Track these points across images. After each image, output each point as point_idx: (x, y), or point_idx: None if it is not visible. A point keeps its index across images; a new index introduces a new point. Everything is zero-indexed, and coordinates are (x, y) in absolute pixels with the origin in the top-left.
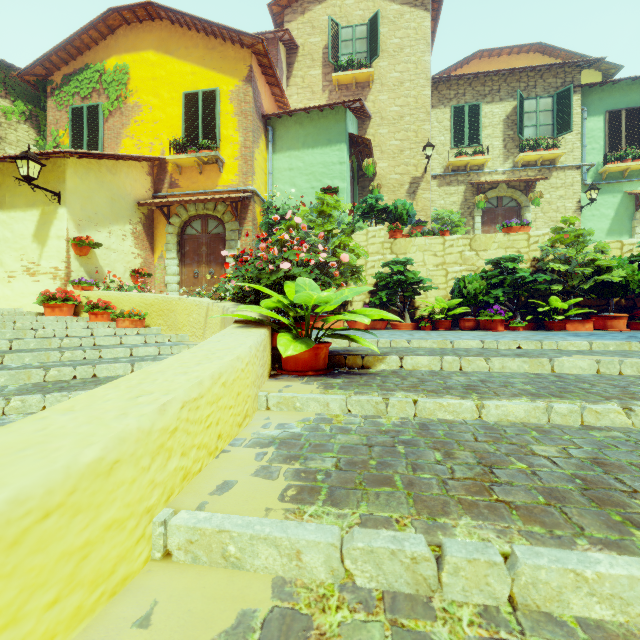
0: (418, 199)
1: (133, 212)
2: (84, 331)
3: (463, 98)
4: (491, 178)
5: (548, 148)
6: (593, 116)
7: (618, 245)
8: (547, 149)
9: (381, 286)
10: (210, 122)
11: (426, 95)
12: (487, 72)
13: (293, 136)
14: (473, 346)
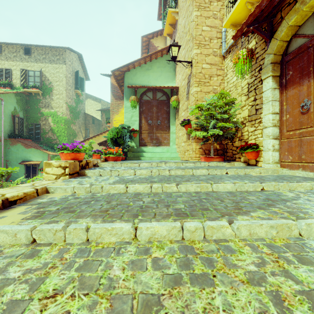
0: (189, 97)
1: None
2: None
3: None
4: None
5: None
6: None
7: None
8: None
9: None
10: None
11: None
12: None
13: None
14: None
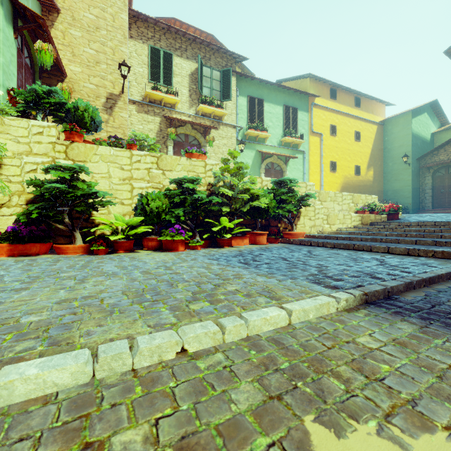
0: (115, 116)
1: None
2: None
3: (159, 43)
4: (180, 117)
5: (218, 107)
6: (242, 96)
7: (260, 180)
8: (217, 107)
9: (40, 196)
10: None
11: (124, 19)
12: (177, 29)
13: None
14: (61, 383)
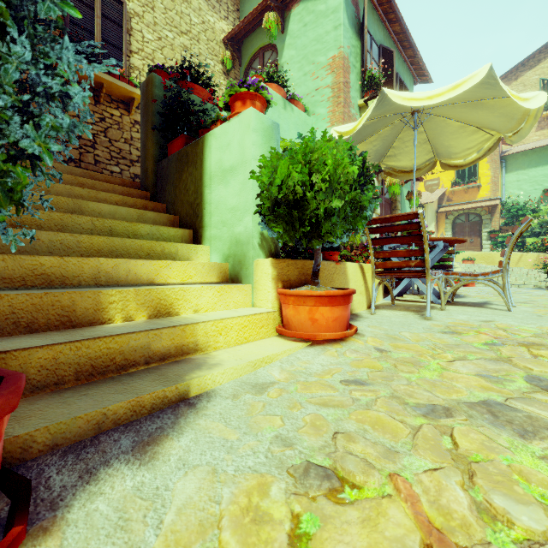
0: None
1: (434, 216)
2: (464, 264)
3: None
4: None
5: None
6: None
7: None
8: None
9: None
10: (472, 168)
11: None
12: None
13: (520, 162)
14: None
